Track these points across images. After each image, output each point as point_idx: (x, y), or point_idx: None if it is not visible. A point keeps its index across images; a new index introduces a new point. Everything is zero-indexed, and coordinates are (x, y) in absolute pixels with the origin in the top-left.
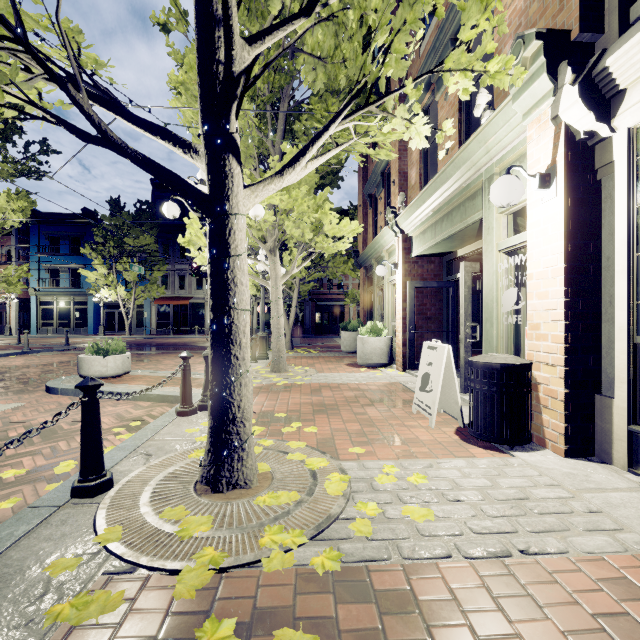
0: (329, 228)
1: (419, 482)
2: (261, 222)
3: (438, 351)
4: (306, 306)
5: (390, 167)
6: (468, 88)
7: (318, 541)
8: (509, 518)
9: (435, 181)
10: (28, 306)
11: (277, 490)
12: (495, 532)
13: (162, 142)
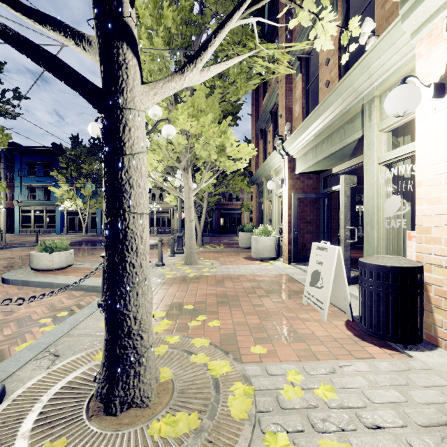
0: (230, 150)
1: (328, 397)
2: (176, 146)
3: (328, 252)
4: (213, 213)
5: (277, 106)
6: None
7: None
8: None
9: (318, 109)
10: (13, 213)
11: (176, 410)
12: None
13: (54, 34)
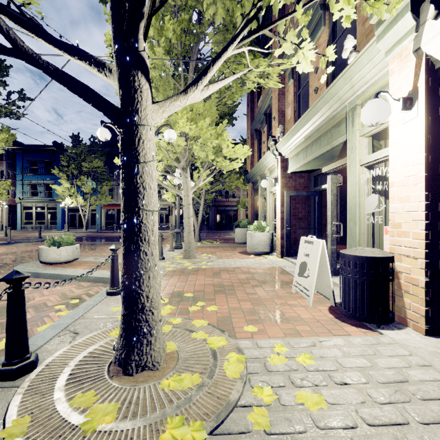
0: (226, 151)
1: (307, 363)
2: (176, 147)
3: (314, 245)
4: (210, 210)
5: (271, 108)
6: (350, 15)
7: (218, 436)
8: (396, 405)
9: (307, 114)
10: (15, 210)
11: (181, 372)
12: (387, 423)
13: (80, 62)
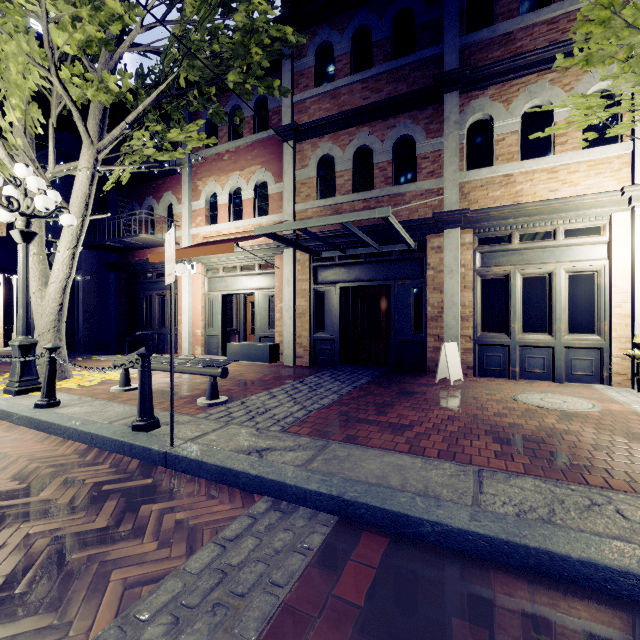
0: None
1: None
2: None
3: None
4: None
5: None
6: None
7: None
8: None
9: None
10: None
11: None
12: None
13: None
